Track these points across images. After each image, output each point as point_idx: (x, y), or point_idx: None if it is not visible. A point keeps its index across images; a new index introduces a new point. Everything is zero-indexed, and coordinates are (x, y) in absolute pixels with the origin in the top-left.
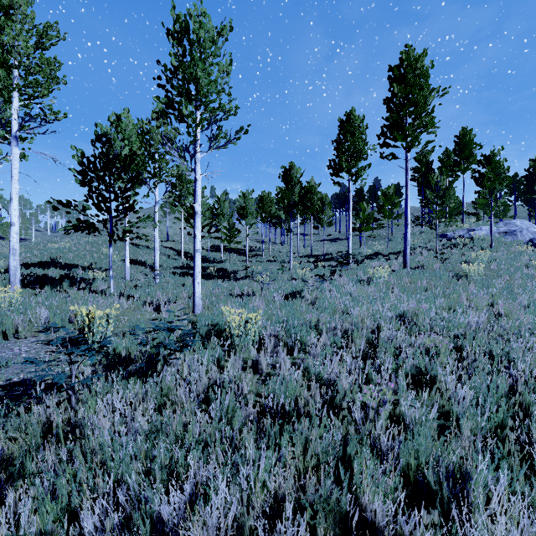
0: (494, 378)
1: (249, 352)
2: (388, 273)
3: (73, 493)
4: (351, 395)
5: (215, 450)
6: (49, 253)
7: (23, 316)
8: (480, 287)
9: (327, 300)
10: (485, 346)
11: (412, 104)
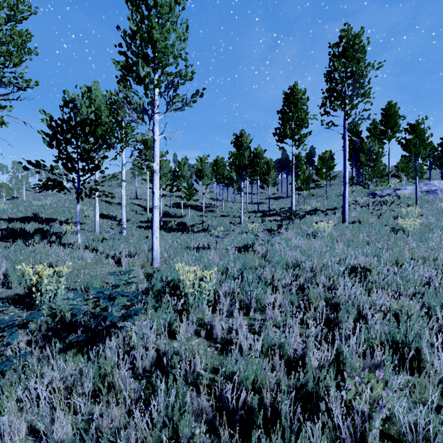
0: None
1: (203, 311)
2: (331, 227)
3: None
4: (325, 382)
5: None
6: (33, 209)
7: None
8: (418, 241)
9: (277, 253)
10: None
11: (351, 76)
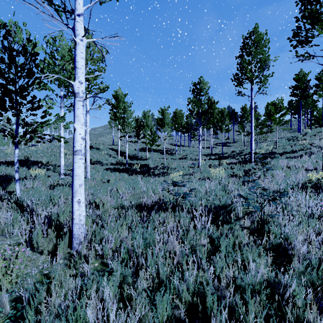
0: None
1: None
2: None
3: None
4: None
5: None
6: (28, 153)
7: None
8: None
9: (291, 237)
10: None
11: None
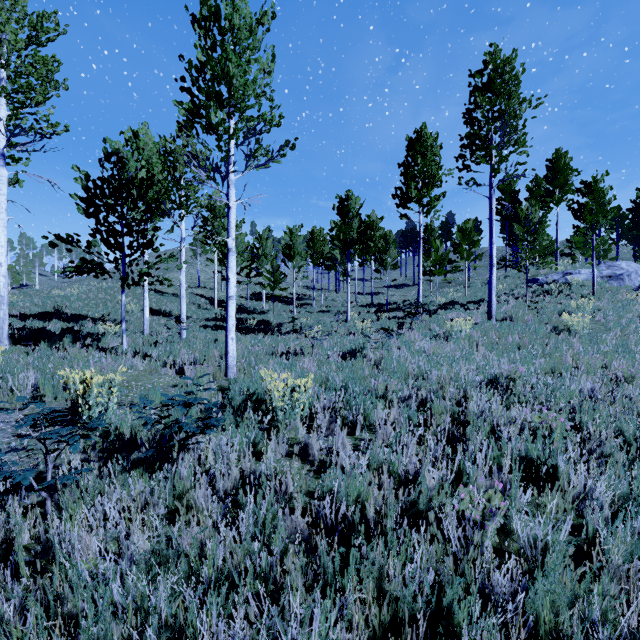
0: (636, 471)
1: (296, 430)
2: (470, 326)
3: None
4: (439, 498)
5: (245, 592)
6: (53, 302)
7: (1, 383)
8: (587, 344)
9: (395, 360)
10: (614, 424)
11: (499, 116)
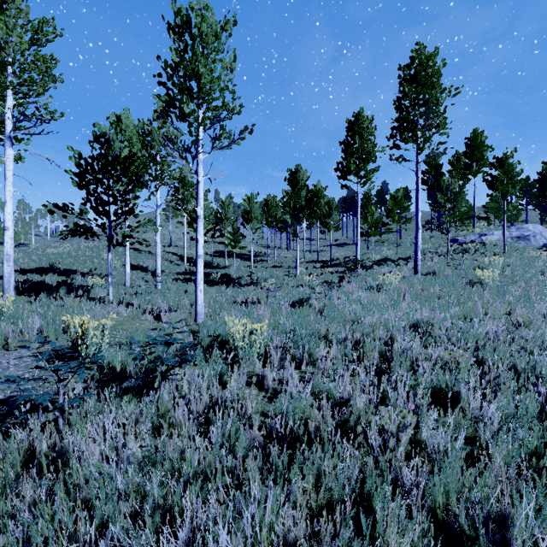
0: (522, 396)
1: (254, 365)
2: (399, 280)
3: (49, 541)
4: (366, 417)
5: (216, 483)
6: (48, 258)
7: (13, 327)
8: (495, 295)
9: (335, 308)
10: (508, 360)
11: (423, 104)
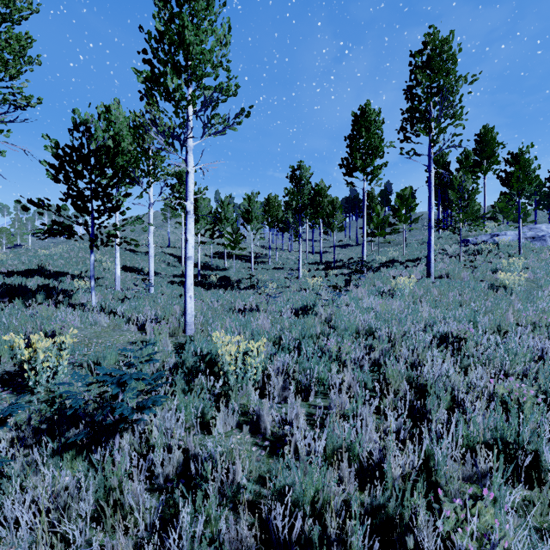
0: None
1: (248, 395)
2: (413, 284)
3: None
4: (411, 501)
5: None
6: (39, 260)
7: None
8: (524, 301)
9: (345, 317)
10: None
11: (437, 92)
